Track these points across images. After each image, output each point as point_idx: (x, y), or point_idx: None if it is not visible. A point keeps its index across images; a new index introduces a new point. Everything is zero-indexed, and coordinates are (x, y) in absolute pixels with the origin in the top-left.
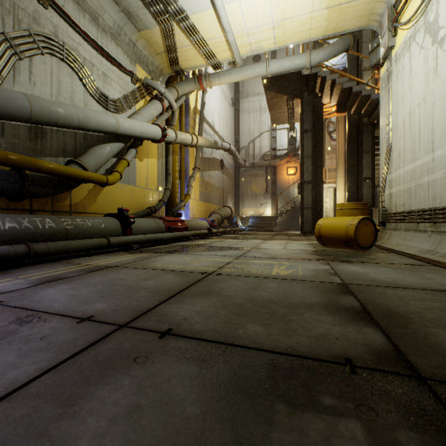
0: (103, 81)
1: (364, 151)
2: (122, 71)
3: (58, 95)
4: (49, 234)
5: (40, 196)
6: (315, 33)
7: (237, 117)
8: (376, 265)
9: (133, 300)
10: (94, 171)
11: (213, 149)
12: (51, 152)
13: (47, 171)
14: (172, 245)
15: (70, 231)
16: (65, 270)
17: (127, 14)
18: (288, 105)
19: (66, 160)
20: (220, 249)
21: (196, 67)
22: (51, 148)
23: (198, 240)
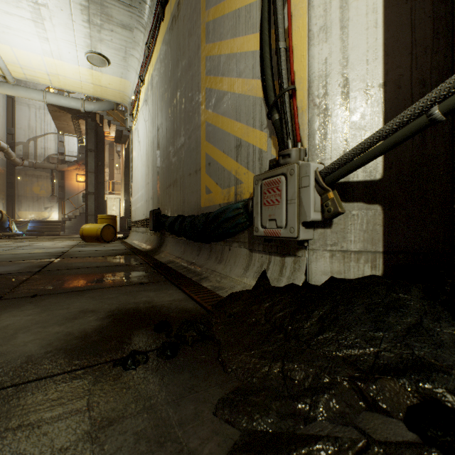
0: None
1: None
2: None
3: None
4: None
5: None
6: (86, 91)
7: (11, 106)
8: (97, 247)
9: None
10: None
11: None
12: None
13: None
14: None
15: None
16: None
17: None
18: (73, 121)
19: None
20: None
21: None
22: None
23: None
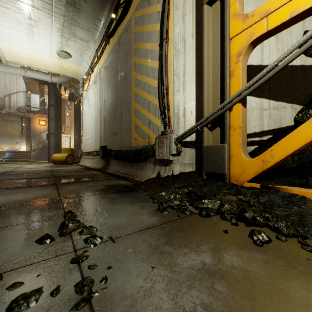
0: None
1: None
2: None
3: None
4: None
5: None
6: (53, 71)
7: None
8: (66, 167)
9: None
10: None
11: None
12: None
13: None
14: None
15: None
16: None
17: None
18: (40, 86)
19: None
20: (0, 168)
21: None
22: None
23: None
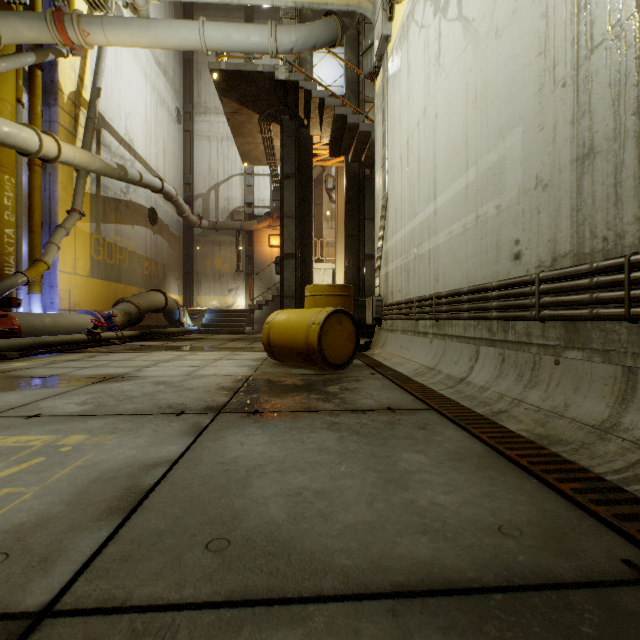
0: None
1: (367, 217)
2: None
3: None
4: None
5: None
6: None
7: (189, 143)
8: (319, 420)
9: None
10: None
11: (131, 186)
12: None
13: None
14: None
15: None
16: None
17: None
18: (262, 132)
19: None
20: (1, 388)
21: None
22: None
23: (34, 357)
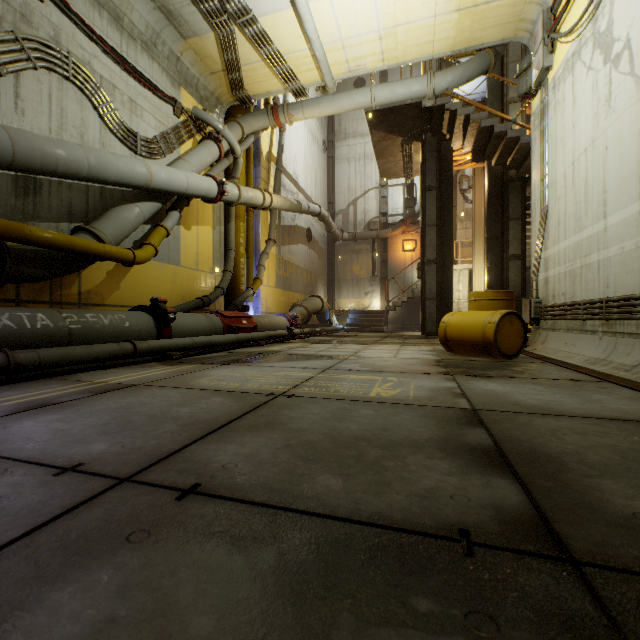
0: (130, 111)
1: (511, 218)
2: (159, 97)
3: (60, 130)
4: (43, 337)
5: (30, 280)
6: (440, 46)
7: (331, 168)
8: (523, 381)
9: (152, 438)
10: (115, 243)
11: (296, 213)
12: (49, 214)
13: (39, 243)
14: (232, 353)
15: (75, 331)
16: (60, 390)
17: (167, 14)
18: (403, 151)
19: (73, 227)
20: (301, 359)
21: (269, 93)
22: (49, 209)
23: (271, 344)
